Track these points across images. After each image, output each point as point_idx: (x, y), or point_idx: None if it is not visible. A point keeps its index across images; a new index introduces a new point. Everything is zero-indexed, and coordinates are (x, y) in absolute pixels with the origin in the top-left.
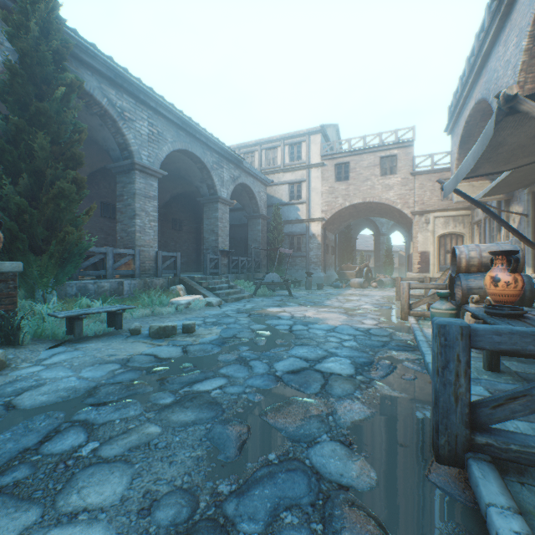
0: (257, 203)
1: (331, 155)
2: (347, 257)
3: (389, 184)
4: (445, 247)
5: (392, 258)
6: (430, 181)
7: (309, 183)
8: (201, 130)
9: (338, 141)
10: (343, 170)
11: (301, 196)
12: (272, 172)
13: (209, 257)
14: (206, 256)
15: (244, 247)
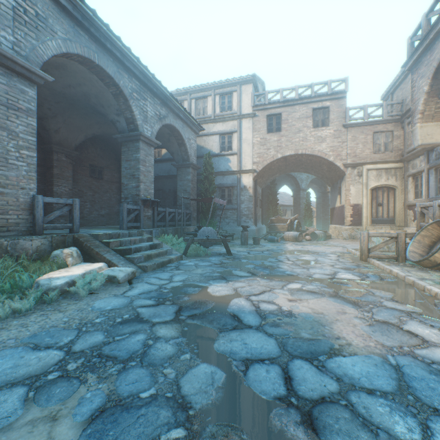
0: (186, 150)
1: (263, 106)
2: (272, 211)
3: (322, 136)
4: (377, 200)
5: (311, 212)
6: (363, 134)
7: (240, 134)
8: (113, 38)
9: (270, 92)
10: (274, 122)
11: (232, 148)
12: (202, 122)
13: (126, 208)
14: (121, 205)
15: (173, 199)
